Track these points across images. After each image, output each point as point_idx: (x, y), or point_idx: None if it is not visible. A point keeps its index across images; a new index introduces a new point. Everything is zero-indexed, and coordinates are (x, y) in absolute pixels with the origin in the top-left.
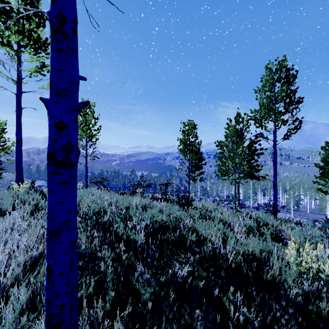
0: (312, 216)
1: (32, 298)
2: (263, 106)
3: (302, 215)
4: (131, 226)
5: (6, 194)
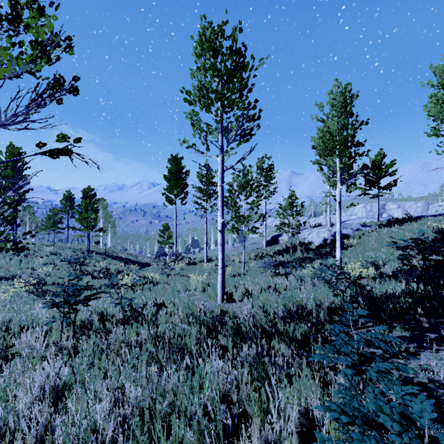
0: None
1: None
2: (63, 207)
3: None
4: None
5: None
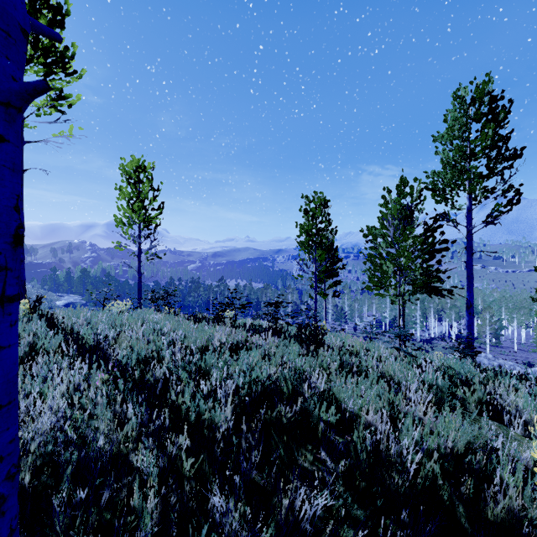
0: (523, 355)
1: None
2: (449, 164)
3: (505, 354)
4: (207, 390)
5: None
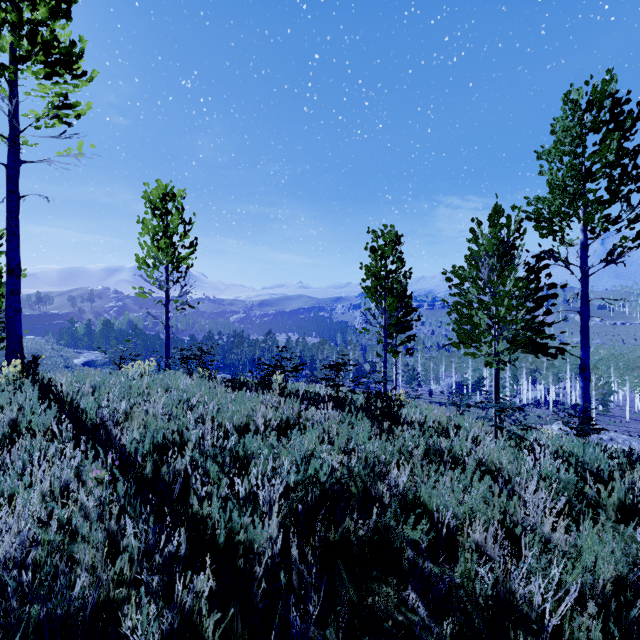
0: (637, 426)
1: None
2: (558, 187)
3: (615, 425)
4: (244, 492)
5: None
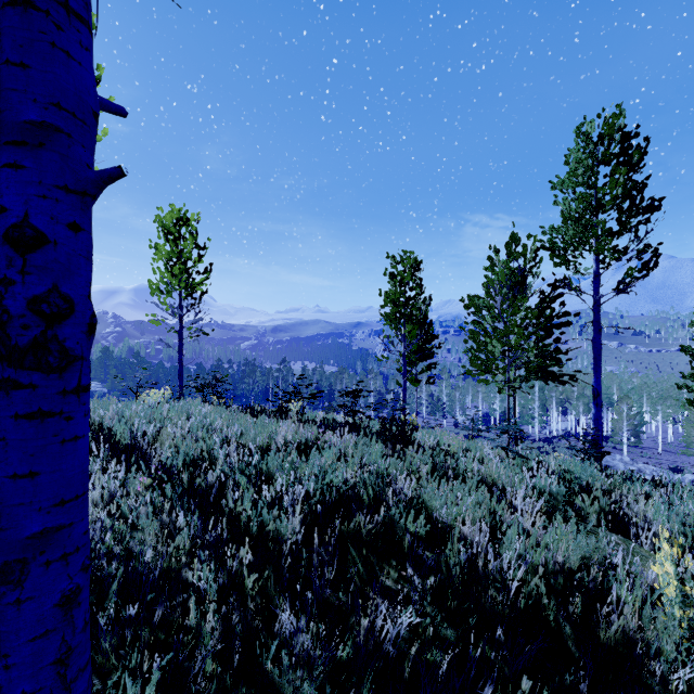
0: (669, 458)
1: None
2: (571, 218)
3: (647, 457)
4: (270, 497)
5: None
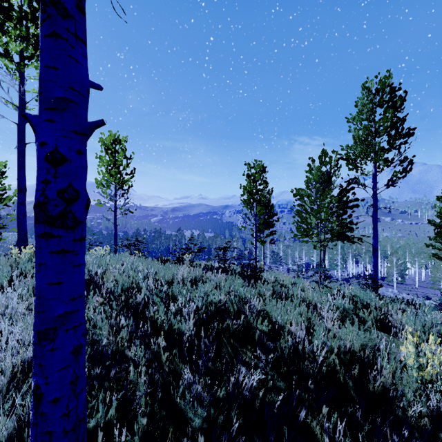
0: (423, 291)
1: (18, 430)
2: (359, 140)
3: (409, 290)
4: (175, 309)
5: (3, 262)
